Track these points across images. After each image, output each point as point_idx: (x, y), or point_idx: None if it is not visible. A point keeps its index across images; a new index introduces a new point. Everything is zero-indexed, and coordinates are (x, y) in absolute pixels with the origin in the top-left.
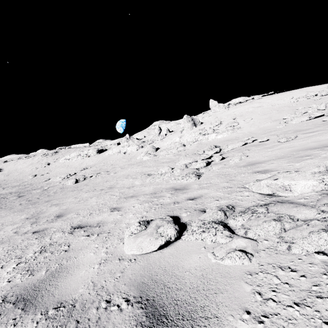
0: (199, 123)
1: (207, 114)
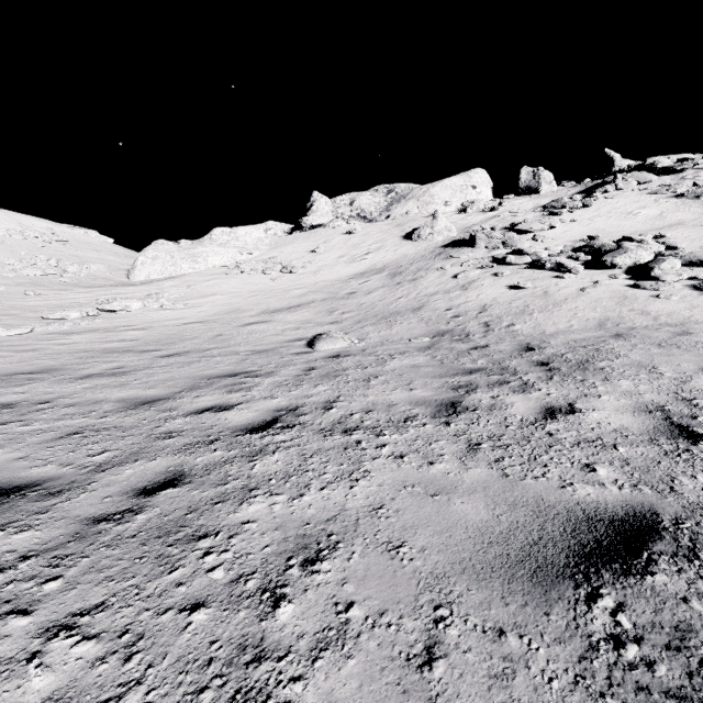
0: None
1: None
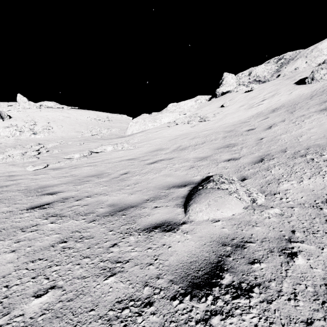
0: (7, 117)
1: (14, 107)
